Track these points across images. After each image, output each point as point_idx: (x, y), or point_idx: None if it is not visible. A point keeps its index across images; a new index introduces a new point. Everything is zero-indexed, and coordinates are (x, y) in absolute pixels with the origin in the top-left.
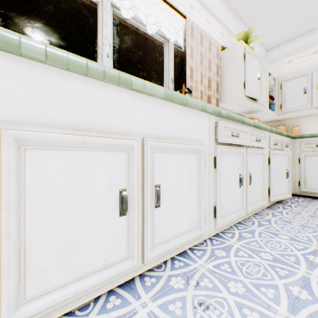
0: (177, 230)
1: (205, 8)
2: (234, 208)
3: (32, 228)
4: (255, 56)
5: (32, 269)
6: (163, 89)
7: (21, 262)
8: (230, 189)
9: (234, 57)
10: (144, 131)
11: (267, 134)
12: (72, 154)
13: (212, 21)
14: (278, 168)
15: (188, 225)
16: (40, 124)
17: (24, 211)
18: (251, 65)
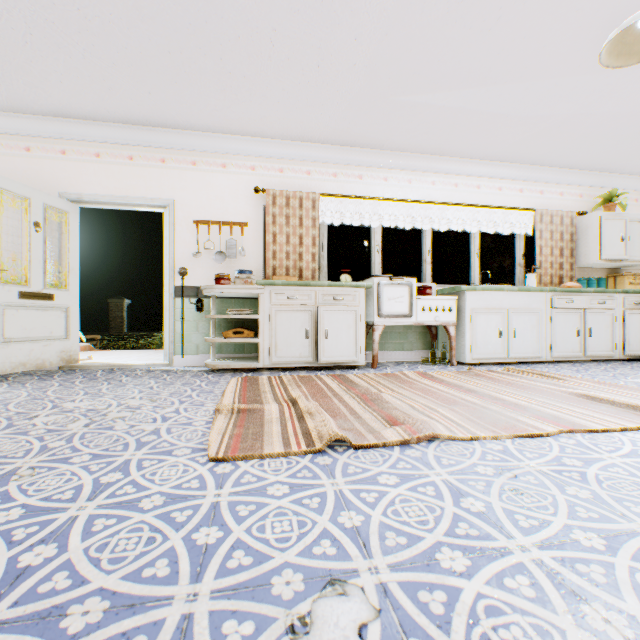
0: (524, 350)
1: (557, 184)
2: (569, 350)
3: (476, 335)
4: (616, 219)
5: (477, 346)
6: (516, 288)
7: (475, 343)
8: (565, 336)
9: (589, 225)
10: (507, 306)
11: (620, 296)
12: (485, 316)
13: (567, 189)
14: (639, 326)
15: (530, 350)
16: (478, 308)
17: (475, 331)
18: (610, 230)
